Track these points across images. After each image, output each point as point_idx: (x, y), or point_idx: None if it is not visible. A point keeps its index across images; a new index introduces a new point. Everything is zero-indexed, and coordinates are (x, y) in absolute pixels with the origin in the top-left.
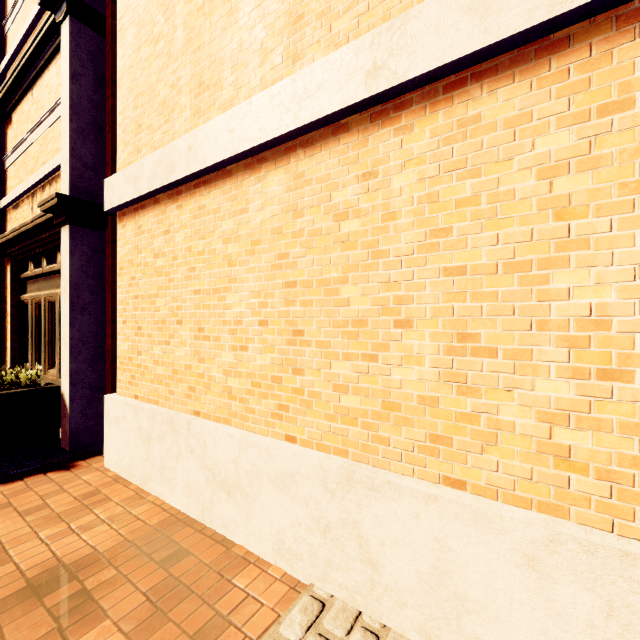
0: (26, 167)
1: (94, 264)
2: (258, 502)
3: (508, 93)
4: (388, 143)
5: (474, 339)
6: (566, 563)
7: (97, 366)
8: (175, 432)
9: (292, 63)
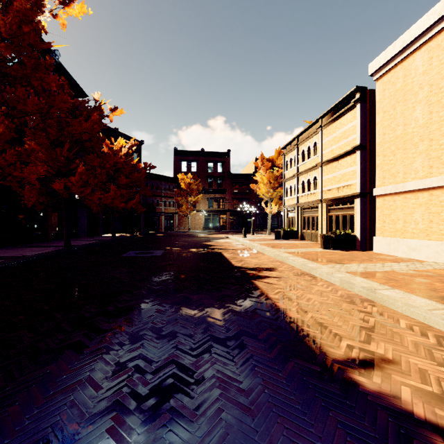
0: (334, 180)
1: (364, 206)
2: (421, 251)
3: None
4: None
5: None
6: None
7: (365, 231)
8: (398, 241)
9: (430, 174)
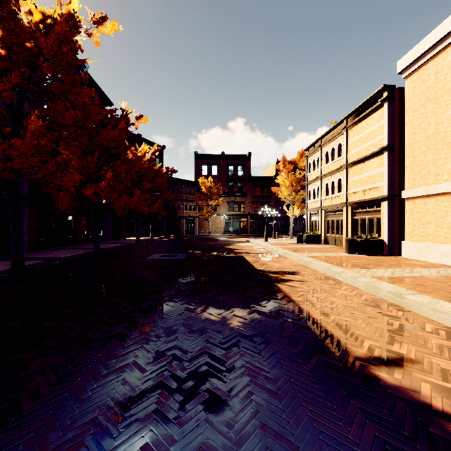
0: (360, 182)
1: (392, 209)
2: None
3: None
4: None
5: None
6: None
7: (393, 235)
8: (429, 246)
9: None
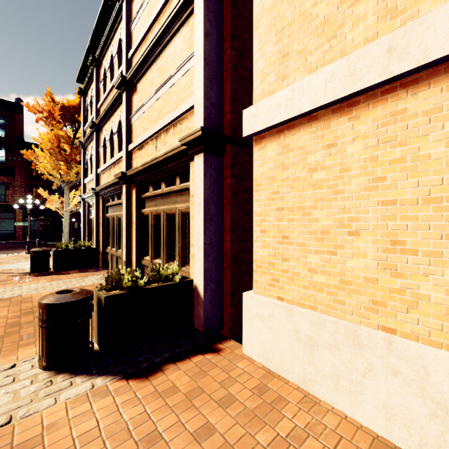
0: (150, 119)
1: (217, 183)
2: None
3: None
4: None
5: None
6: None
7: (218, 265)
8: (360, 346)
9: None
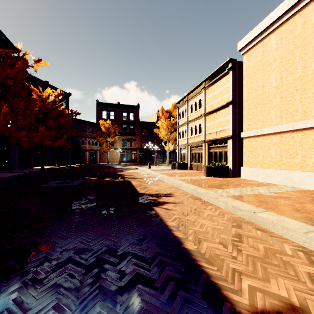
0: (214, 126)
1: (234, 145)
2: (275, 177)
3: (309, 131)
4: (295, 134)
5: (305, 156)
6: (313, 175)
7: (235, 163)
8: (258, 170)
9: (280, 122)
